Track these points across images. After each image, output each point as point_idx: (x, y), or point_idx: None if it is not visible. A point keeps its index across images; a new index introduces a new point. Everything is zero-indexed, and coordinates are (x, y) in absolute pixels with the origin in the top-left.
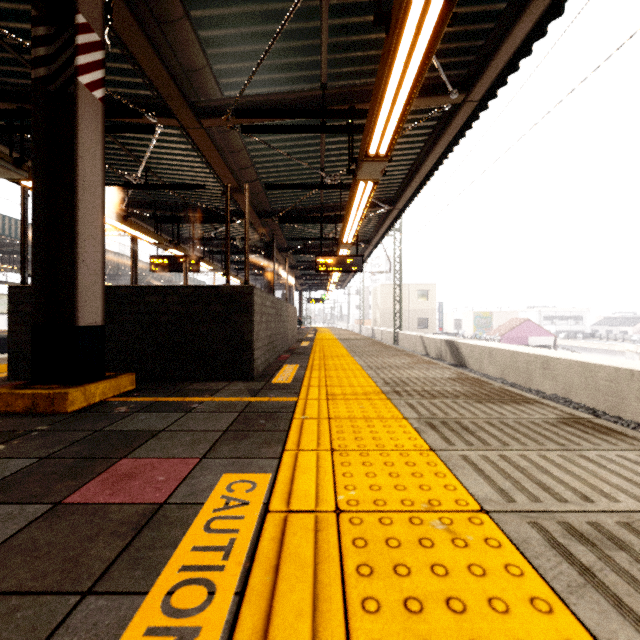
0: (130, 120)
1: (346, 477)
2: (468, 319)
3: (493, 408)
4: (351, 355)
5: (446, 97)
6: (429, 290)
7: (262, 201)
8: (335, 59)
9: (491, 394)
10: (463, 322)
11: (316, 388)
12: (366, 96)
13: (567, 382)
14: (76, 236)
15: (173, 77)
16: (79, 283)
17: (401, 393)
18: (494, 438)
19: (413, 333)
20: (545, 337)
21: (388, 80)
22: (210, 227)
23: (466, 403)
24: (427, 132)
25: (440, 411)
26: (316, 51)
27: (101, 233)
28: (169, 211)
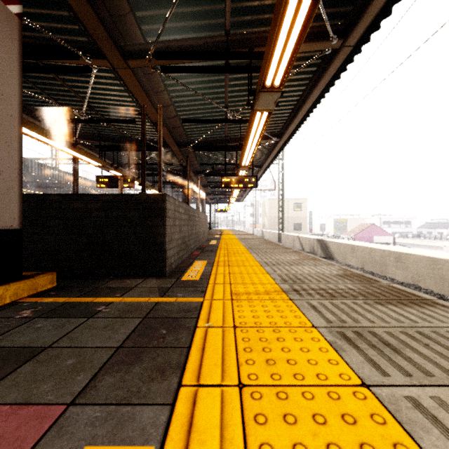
0: (70, 61)
1: None
2: (330, 224)
3: (398, 311)
4: (249, 252)
5: (327, 42)
6: (302, 203)
7: (180, 134)
8: (237, 8)
9: (385, 293)
10: (326, 226)
11: (221, 286)
12: (262, 42)
13: (416, 272)
14: None
15: (100, 18)
16: None
17: (300, 292)
18: (429, 361)
19: (292, 234)
20: (385, 236)
21: (286, 7)
22: None
23: (367, 304)
24: (308, 77)
25: (347, 316)
26: None
27: (18, 141)
28: (110, 142)
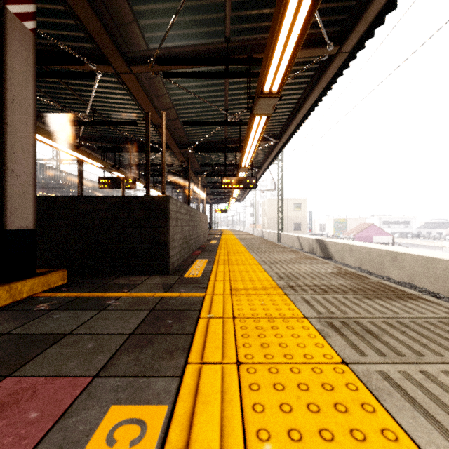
0: (75, 67)
1: (257, 412)
2: (330, 224)
3: (383, 305)
4: (249, 251)
5: (324, 49)
6: (302, 203)
7: (181, 136)
8: (237, 16)
9: (374, 289)
10: (326, 226)
11: (221, 282)
12: (261, 48)
13: (412, 271)
14: (4, 148)
15: (105, 27)
16: (8, 191)
17: (295, 288)
18: (403, 344)
19: (291, 234)
20: (385, 236)
21: (282, 20)
22: (144, 156)
23: (356, 299)
24: (306, 81)
25: (336, 308)
26: (221, 9)
27: (32, 148)
28: (112, 143)
